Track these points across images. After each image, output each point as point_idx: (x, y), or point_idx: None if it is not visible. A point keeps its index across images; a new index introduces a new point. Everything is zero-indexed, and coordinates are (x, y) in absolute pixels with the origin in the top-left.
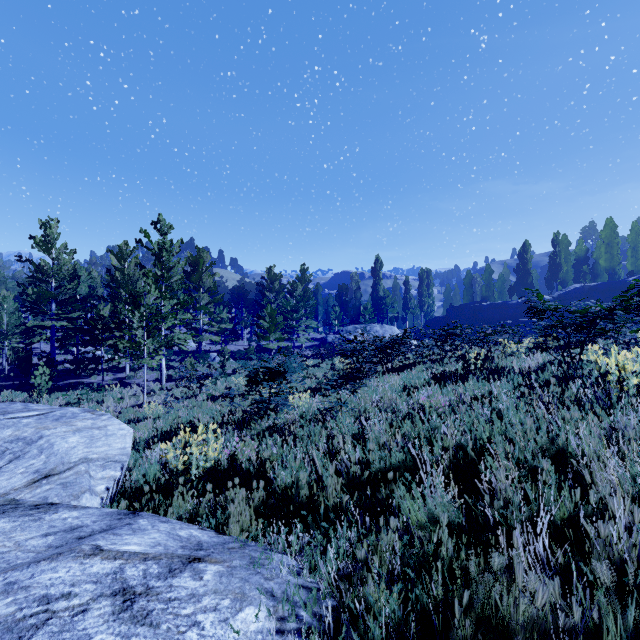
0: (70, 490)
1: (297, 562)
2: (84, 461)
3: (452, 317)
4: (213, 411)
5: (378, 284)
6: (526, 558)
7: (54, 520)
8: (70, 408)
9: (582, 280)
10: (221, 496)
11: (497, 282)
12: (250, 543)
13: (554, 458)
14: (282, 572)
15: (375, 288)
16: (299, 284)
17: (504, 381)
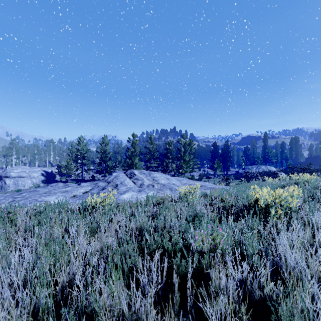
0: None
1: None
2: None
3: (308, 162)
4: None
5: (266, 146)
6: None
7: None
8: None
9: None
10: None
11: None
12: None
13: None
14: None
15: (264, 148)
16: (226, 149)
17: None
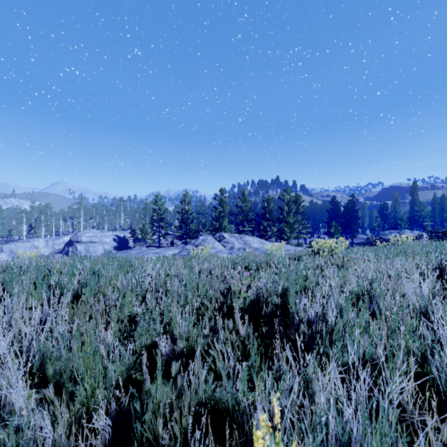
0: None
1: None
2: None
3: None
4: None
5: (415, 201)
6: None
7: None
8: None
9: None
10: None
11: None
12: None
13: None
14: None
15: (412, 204)
16: (350, 207)
17: None
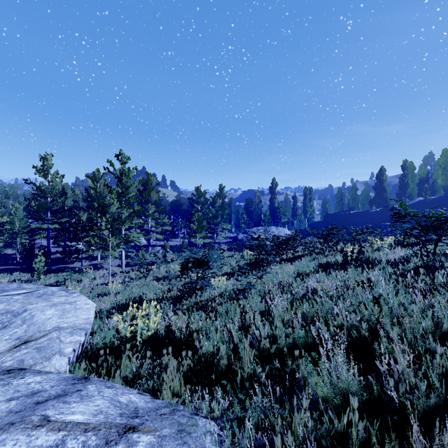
0: (43, 353)
1: (218, 427)
2: (56, 329)
3: (328, 222)
4: (157, 289)
5: (274, 198)
6: (438, 446)
7: (20, 385)
8: (51, 287)
9: (424, 195)
10: (159, 358)
11: (360, 196)
12: (179, 407)
13: (440, 340)
14: (206, 444)
15: (272, 201)
16: (218, 198)
17: (378, 270)
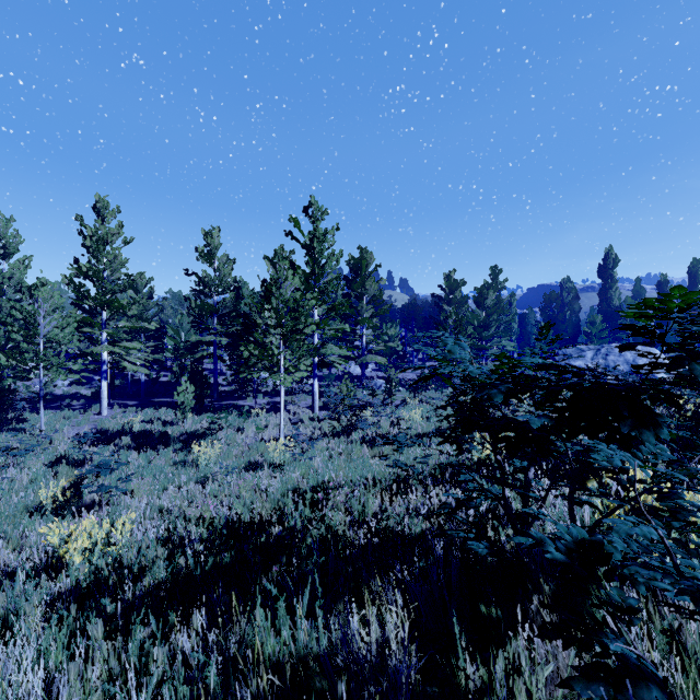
0: None
1: None
2: None
3: None
4: (364, 471)
5: (610, 289)
6: None
7: None
8: None
9: None
10: None
11: None
12: None
13: None
14: None
15: (605, 295)
16: (490, 290)
17: None
